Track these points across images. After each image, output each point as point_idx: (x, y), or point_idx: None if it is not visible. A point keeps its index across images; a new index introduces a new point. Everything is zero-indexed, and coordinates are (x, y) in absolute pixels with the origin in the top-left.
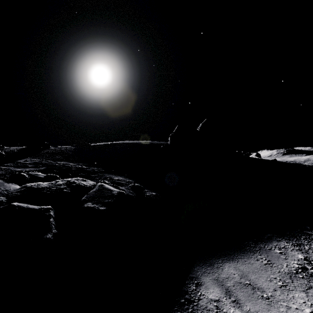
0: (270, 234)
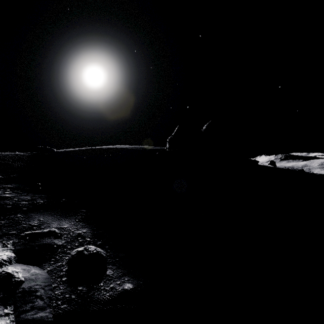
0: None
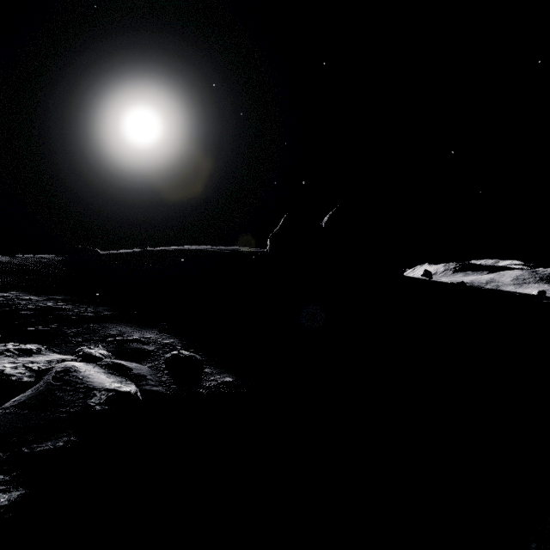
0: None
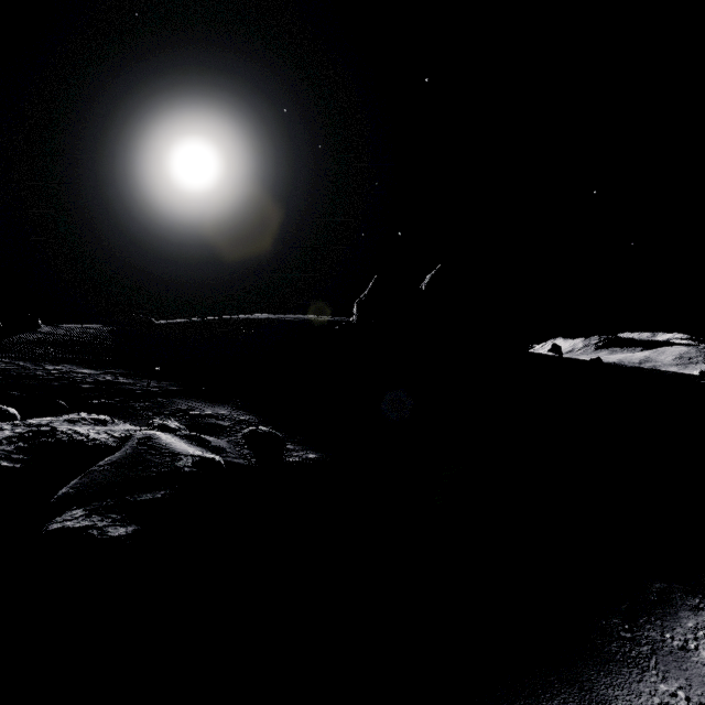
0: (661, 583)
